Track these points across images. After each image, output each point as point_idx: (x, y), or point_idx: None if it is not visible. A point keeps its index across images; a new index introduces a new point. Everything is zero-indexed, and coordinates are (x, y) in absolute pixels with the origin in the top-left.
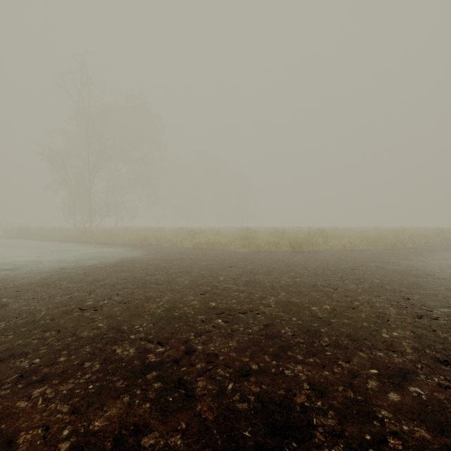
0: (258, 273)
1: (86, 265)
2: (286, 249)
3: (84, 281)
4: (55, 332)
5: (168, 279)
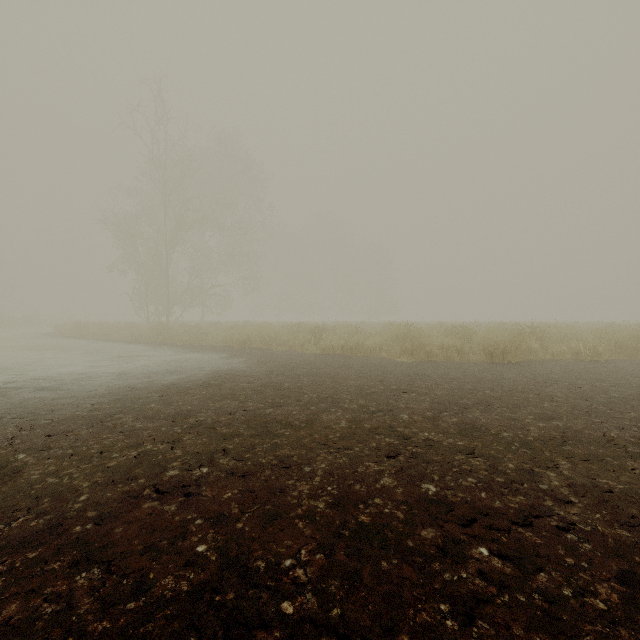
0: (466, 407)
1: (163, 382)
2: (476, 359)
3: (161, 416)
4: (99, 573)
5: (306, 415)
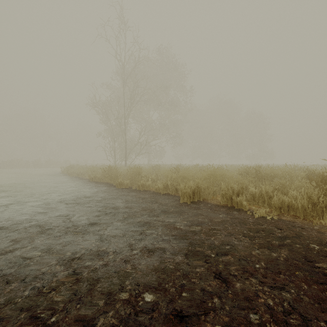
0: None
1: None
2: None
3: None
4: None
5: None
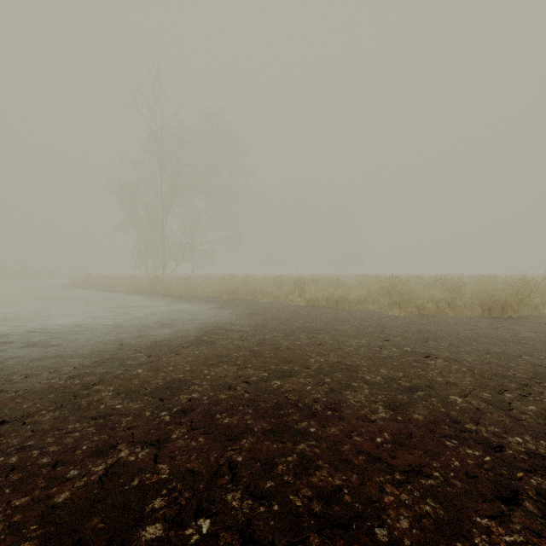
0: (526, 383)
1: (155, 338)
2: (469, 313)
3: (147, 389)
4: None
5: (325, 394)
